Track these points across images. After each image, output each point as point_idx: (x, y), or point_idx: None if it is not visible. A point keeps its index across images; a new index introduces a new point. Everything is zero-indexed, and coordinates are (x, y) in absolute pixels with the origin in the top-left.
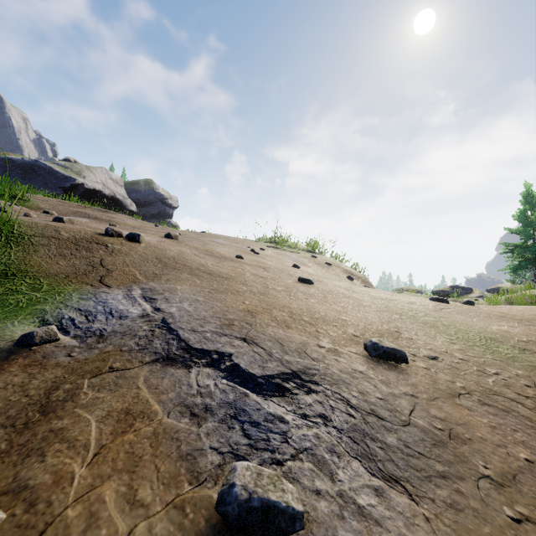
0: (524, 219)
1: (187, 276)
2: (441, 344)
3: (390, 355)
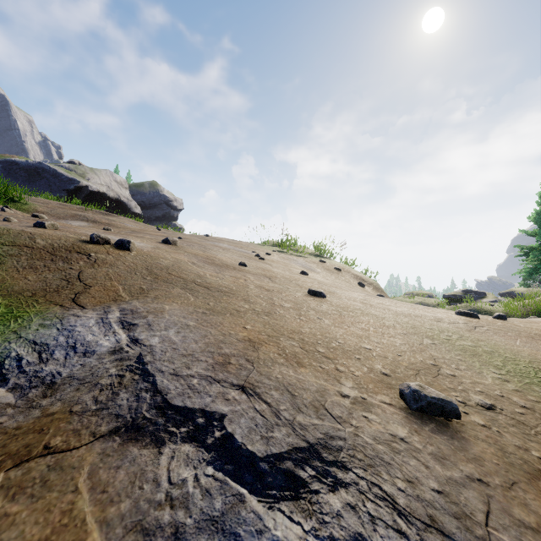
0: (540, 221)
1: (179, 292)
2: (492, 383)
3: (437, 408)
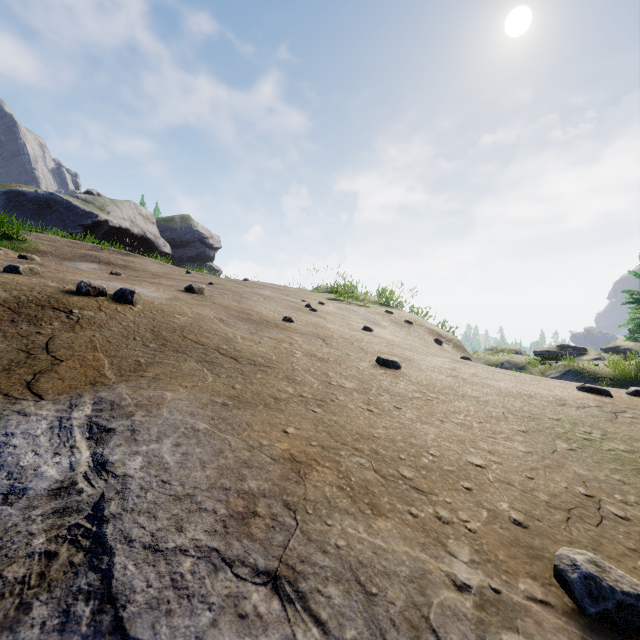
0: None
1: (193, 367)
2: None
3: (635, 615)
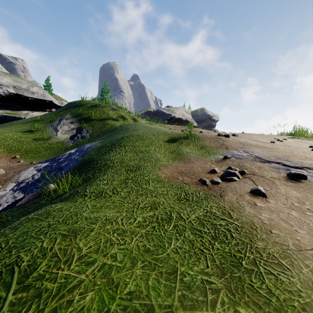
0: None
1: (254, 147)
2: None
3: None
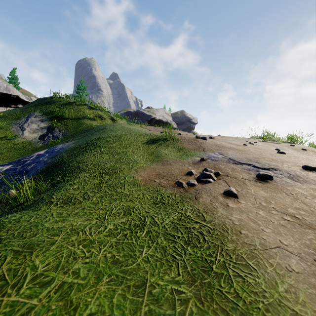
0: None
1: (228, 150)
2: None
3: (312, 169)
